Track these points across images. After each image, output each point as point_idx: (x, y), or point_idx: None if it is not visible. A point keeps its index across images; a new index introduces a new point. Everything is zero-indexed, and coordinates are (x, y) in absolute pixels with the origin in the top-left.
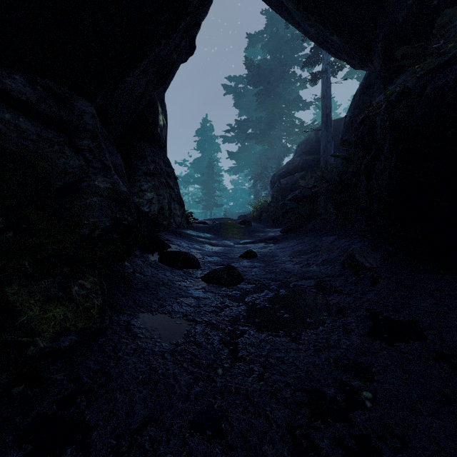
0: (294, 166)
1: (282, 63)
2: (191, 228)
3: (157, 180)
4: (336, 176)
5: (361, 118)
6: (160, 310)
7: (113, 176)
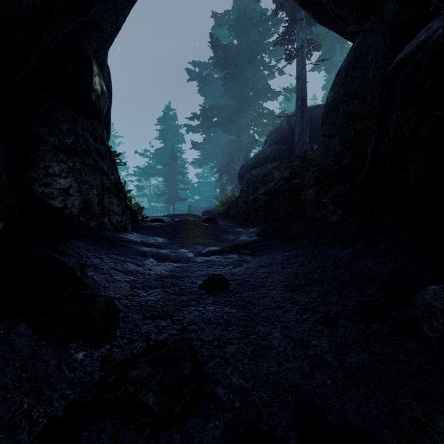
0: (265, 157)
1: (250, 46)
2: (137, 229)
3: (78, 160)
4: (332, 162)
5: (402, 58)
6: None
7: None
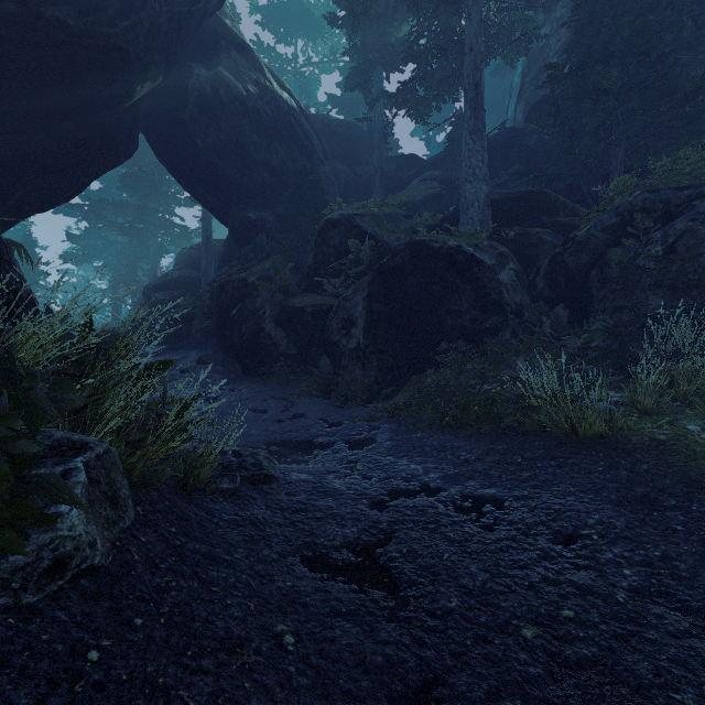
0: (174, 280)
1: None
2: None
3: None
4: (205, 307)
5: (213, 280)
6: None
7: None
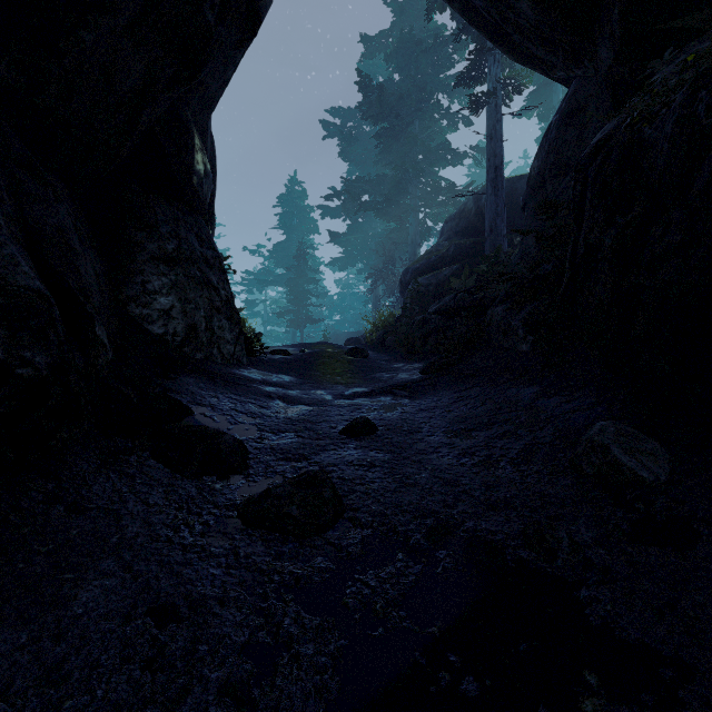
0: (440, 256)
1: (419, 85)
2: (255, 363)
3: (182, 272)
4: (525, 269)
5: (595, 144)
6: (33, 704)
7: (1, 247)
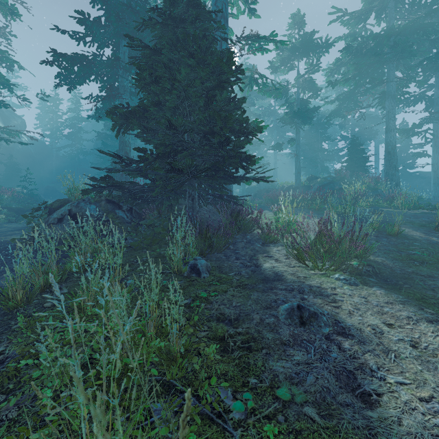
0: None
1: None
2: None
3: None
4: None
5: None
6: None
7: None
